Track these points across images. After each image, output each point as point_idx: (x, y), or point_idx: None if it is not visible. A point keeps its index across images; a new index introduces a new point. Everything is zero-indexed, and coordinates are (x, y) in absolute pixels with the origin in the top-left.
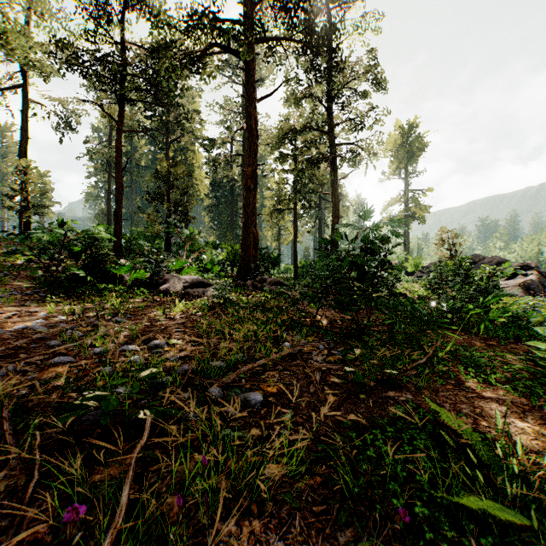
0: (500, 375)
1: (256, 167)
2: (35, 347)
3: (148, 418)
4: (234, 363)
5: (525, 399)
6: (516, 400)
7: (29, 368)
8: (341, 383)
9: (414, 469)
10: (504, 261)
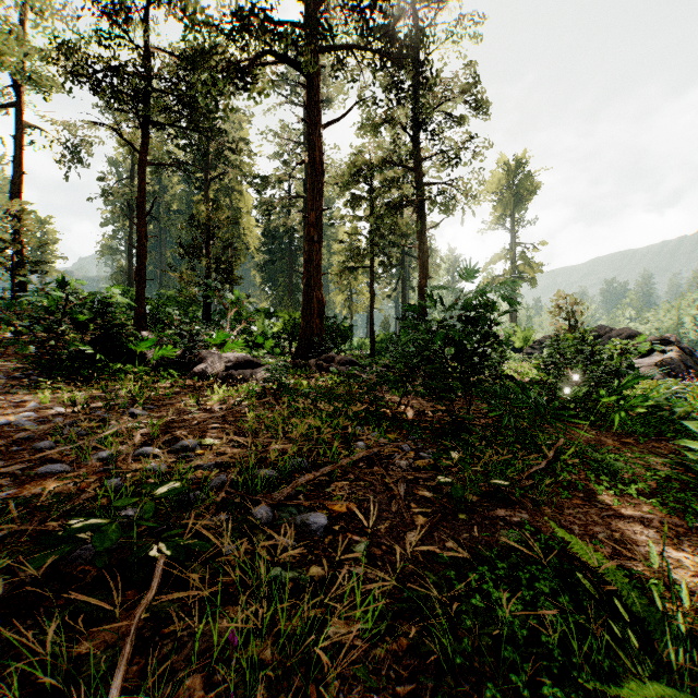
0: (643, 485)
1: (321, 212)
2: (17, 451)
3: (160, 559)
4: (289, 470)
5: (678, 518)
6: (666, 519)
7: (4, 482)
8: (433, 498)
9: (538, 627)
10: (637, 334)
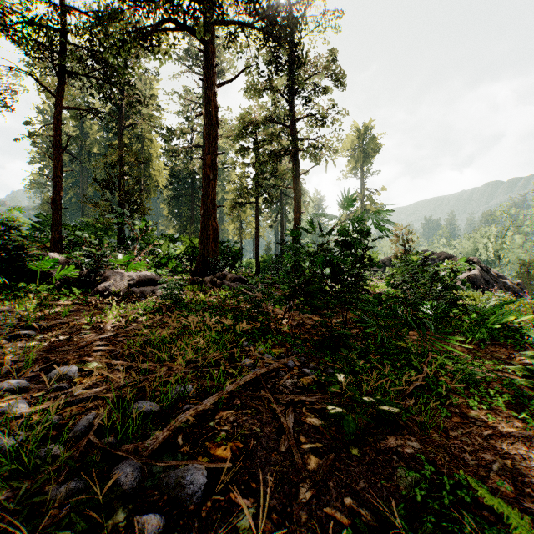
0: (508, 398)
1: (216, 156)
2: None
3: None
4: (172, 399)
5: None
6: None
7: None
8: (322, 426)
9: None
10: (451, 256)
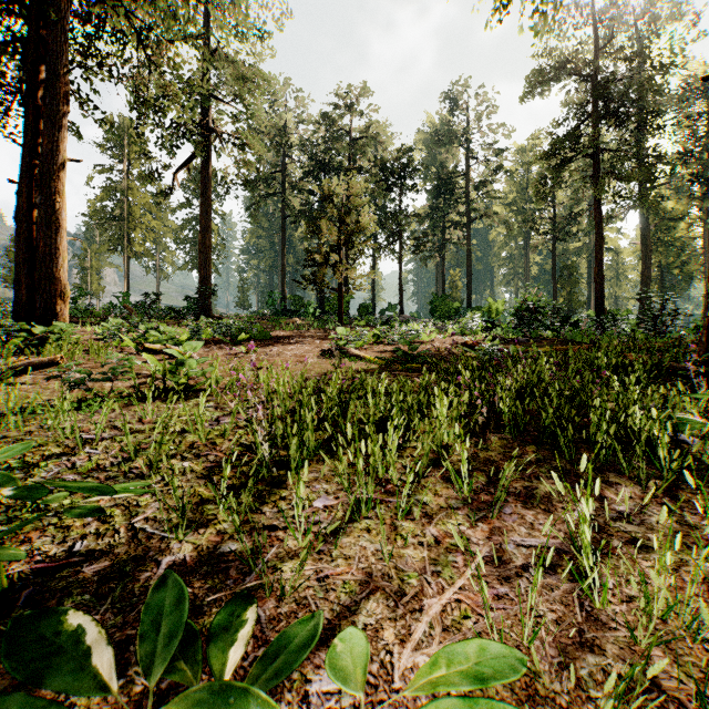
0: None
1: (651, 269)
2: None
3: None
4: None
5: None
6: None
7: None
8: None
9: None
10: None
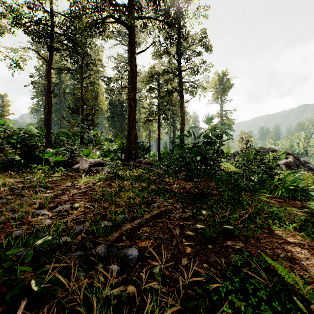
0: (295, 225)
1: (136, 93)
2: None
3: (22, 303)
4: (118, 221)
5: None
6: (311, 244)
7: None
8: (194, 235)
9: None
10: (275, 150)
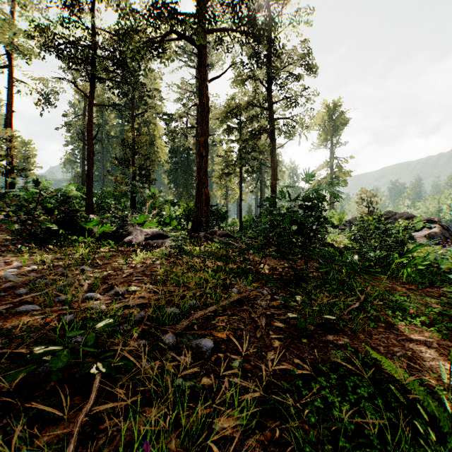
0: (424, 318)
1: (207, 137)
2: (4, 296)
3: (97, 377)
4: (187, 308)
5: (449, 341)
6: (441, 342)
7: None
8: (284, 327)
9: (363, 423)
10: (412, 216)
